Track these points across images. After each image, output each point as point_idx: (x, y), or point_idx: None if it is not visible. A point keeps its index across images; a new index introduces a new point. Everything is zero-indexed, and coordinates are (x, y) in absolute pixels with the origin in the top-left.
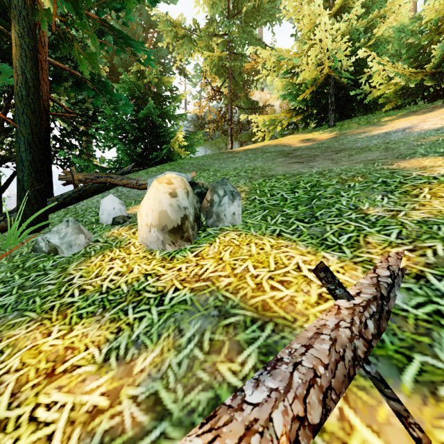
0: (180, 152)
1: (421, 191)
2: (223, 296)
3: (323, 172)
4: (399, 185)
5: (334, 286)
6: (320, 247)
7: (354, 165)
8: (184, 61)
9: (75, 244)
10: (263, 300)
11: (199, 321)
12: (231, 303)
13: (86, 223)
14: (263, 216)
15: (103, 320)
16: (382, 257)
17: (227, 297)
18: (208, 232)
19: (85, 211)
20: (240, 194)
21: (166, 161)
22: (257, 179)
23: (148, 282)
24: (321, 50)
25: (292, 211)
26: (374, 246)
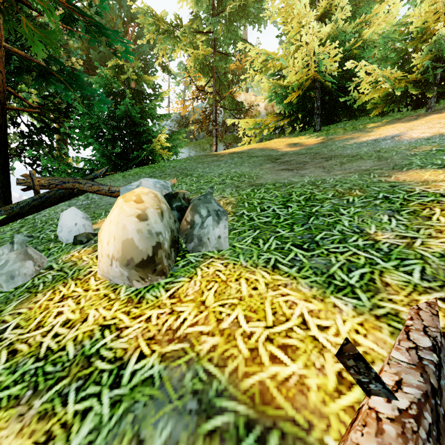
0: (162, 154)
1: (432, 212)
2: (204, 371)
3: (316, 182)
4: (404, 203)
5: (367, 378)
6: (328, 288)
7: (348, 175)
8: (166, 57)
9: (19, 274)
10: (262, 381)
11: (169, 423)
12: (216, 386)
13: (42, 241)
14: (253, 238)
15: (29, 414)
16: (410, 309)
17: (210, 373)
18: (188, 260)
19: (45, 224)
20: (227, 213)
21: (146, 162)
22: (245, 188)
23: (105, 340)
24: (309, 53)
25: (287, 232)
26: (396, 290)
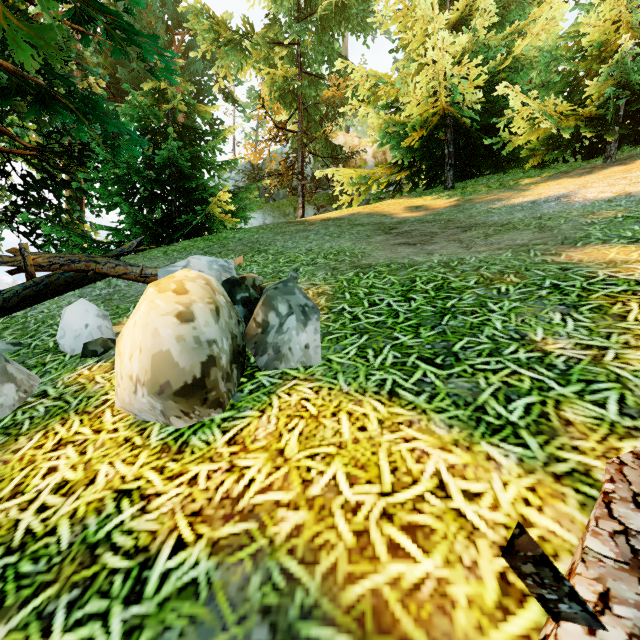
0: (223, 220)
1: (627, 309)
2: (282, 572)
3: (450, 263)
4: (583, 294)
5: (556, 595)
6: (477, 429)
7: (497, 253)
8: (230, 79)
9: None
10: (376, 590)
11: None
12: (301, 599)
13: (35, 351)
14: (359, 347)
15: None
16: (608, 463)
17: (291, 575)
18: (258, 382)
19: (41, 325)
20: (318, 310)
21: (201, 232)
22: (345, 271)
23: (121, 516)
24: (437, 75)
25: (410, 338)
26: (584, 433)
